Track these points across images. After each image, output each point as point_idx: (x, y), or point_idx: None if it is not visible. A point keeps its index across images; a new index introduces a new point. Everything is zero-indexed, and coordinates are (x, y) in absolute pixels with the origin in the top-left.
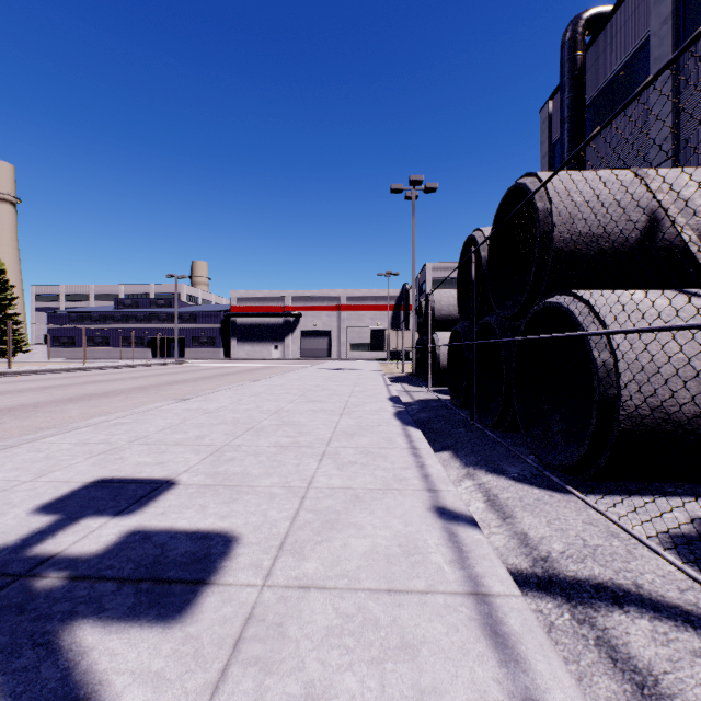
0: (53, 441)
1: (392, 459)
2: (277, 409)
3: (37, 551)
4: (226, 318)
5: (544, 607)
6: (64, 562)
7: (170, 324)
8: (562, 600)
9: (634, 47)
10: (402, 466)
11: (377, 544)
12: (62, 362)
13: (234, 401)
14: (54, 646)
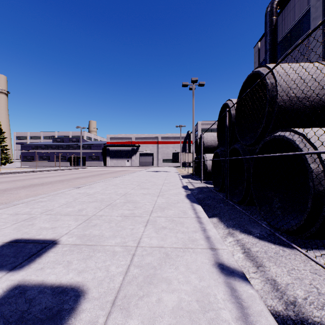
0: None
1: (187, 225)
2: (125, 192)
3: None
4: (104, 147)
5: None
6: None
7: (78, 150)
8: None
9: (302, 13)
10: (193, 230)
11: (181, 300)
12: (27, 167)
13: (104, 188)
14: None
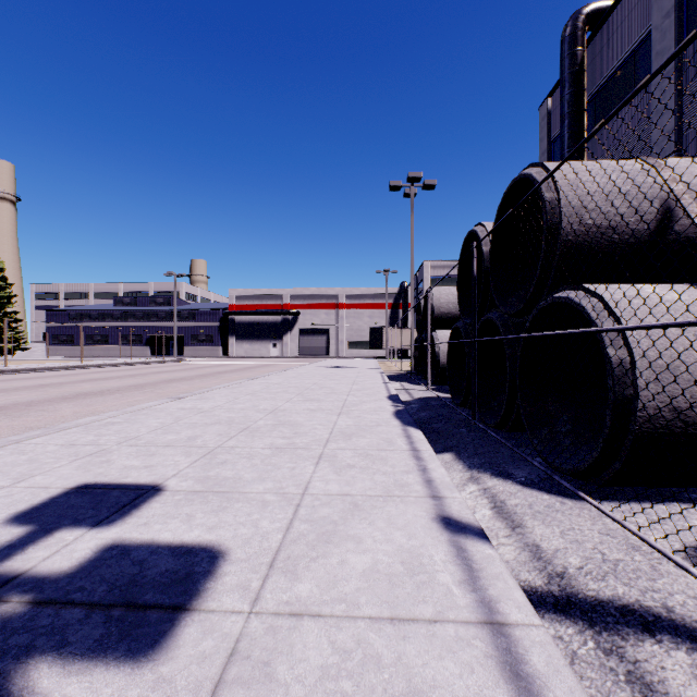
0: (38, 443)
1: (393, 462)
2: (274, 408)
3: (2, 569)
4: (224, 316)
5: (564, 632)
6: (29, 583)
7: (169, 322)
8: (584, 625)
9: (636, 42)
10: (403, 469)
11: (378, 561)
12: (61, 359)
13: (230, 400)
14: (2, 693)
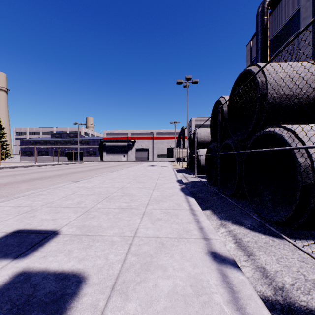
0: (1, 205)
1: (181, 217)
2: (122, 186)
3: None
4: (101, 142)
5: None
6: None
7: (76, 145)
8: None
9: (292, 13)
10: (187, 221)
11: (176, 285)
12: (26, 162)
13: (101, 182)
14: None
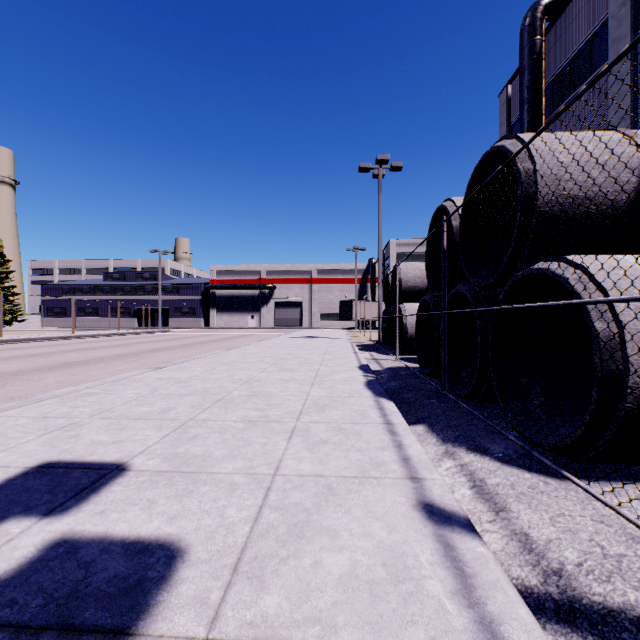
0: (11, 415)
1: (367, 437)
2: (248, 378)
3: None
4: (206, 290)
5: None
6: None
7: (154, 296)
8: None
9: (592, 30)
10: (378, 445)
11: (356, 563)
12: (54, 330)
13: (207, 370)
14: None
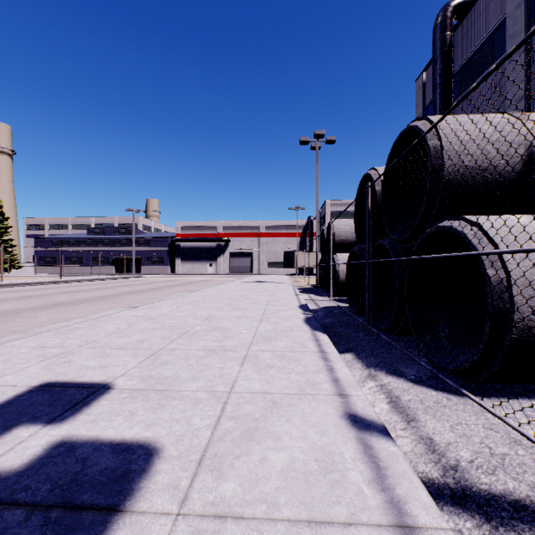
0: (15, 345)
1: (305, 363)
2: (208, 315)
3: None
4: (172, 242)
5: (463, 526)
6: None
7: (129, 247)
8: (481, 519)
9: (493, 27)
10: (314, 369)
11: (295, 459)
12: (46, 276)
13: (174, 308)
14: None
